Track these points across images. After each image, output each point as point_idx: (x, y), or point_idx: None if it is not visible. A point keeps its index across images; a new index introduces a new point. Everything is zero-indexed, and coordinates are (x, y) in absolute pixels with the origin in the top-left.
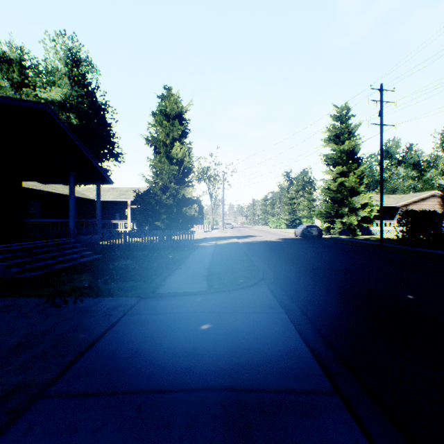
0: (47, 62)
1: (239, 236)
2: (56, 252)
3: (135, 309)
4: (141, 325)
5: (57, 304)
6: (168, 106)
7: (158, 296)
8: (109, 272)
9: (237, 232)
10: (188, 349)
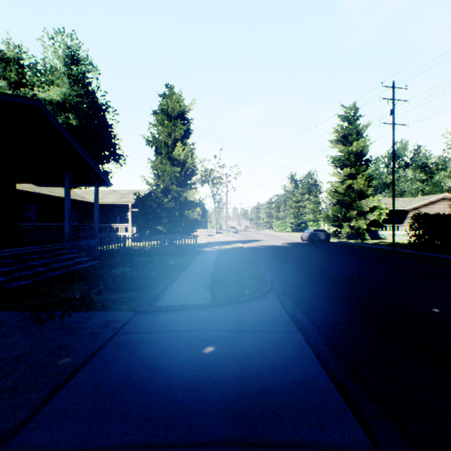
0: (45, 60)
1: (244, 240)
2: (49, 258)
3: (129, 325)
4: (134, 348)
5: (41, 320)
6: (169, 105)
7: (156, 310)
8: (104, 281)
9: (241, 236)
10: (187, 382)
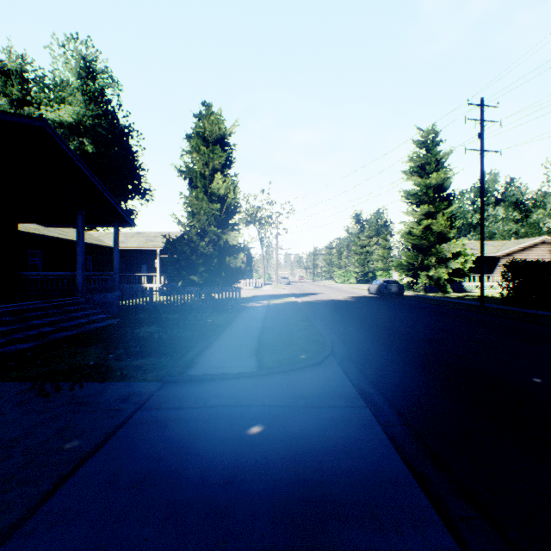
0: (55, 73)
1: (298, 293)
2: (58, 315)
3: (154, 399)
4: (160, 428)
5: (44, 393)
6: (207, 127)
7: (188, 380)
8: (125, 344)
9: (295, 289)
10: (226, 472)
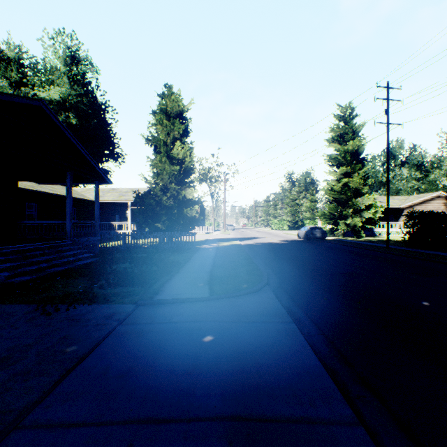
0: (46, 60)
1: (241, 237)
2: (51, 254)
3: (131, 317)
4: (137, 337)
5: (47, 312)
6: (168, 105)
7: (156, 303)
8: (106, 277)
9: (239, 234)
10: (188, 367)
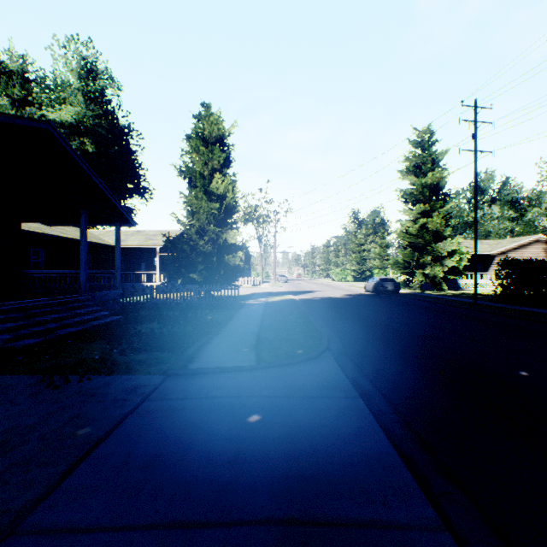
0: (56, 74)
1: (296, 291)
2: (62, 312)
3: (159, 391)
4: (166, 416)
5: (54, 385)
6: (206, 128)
7: (190, 373)
8: (128, 340)
9: (293, 287)
10: (229, 455)
